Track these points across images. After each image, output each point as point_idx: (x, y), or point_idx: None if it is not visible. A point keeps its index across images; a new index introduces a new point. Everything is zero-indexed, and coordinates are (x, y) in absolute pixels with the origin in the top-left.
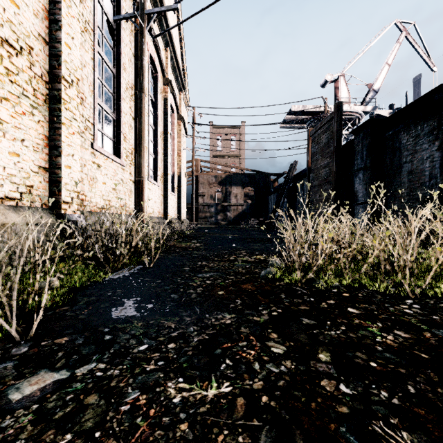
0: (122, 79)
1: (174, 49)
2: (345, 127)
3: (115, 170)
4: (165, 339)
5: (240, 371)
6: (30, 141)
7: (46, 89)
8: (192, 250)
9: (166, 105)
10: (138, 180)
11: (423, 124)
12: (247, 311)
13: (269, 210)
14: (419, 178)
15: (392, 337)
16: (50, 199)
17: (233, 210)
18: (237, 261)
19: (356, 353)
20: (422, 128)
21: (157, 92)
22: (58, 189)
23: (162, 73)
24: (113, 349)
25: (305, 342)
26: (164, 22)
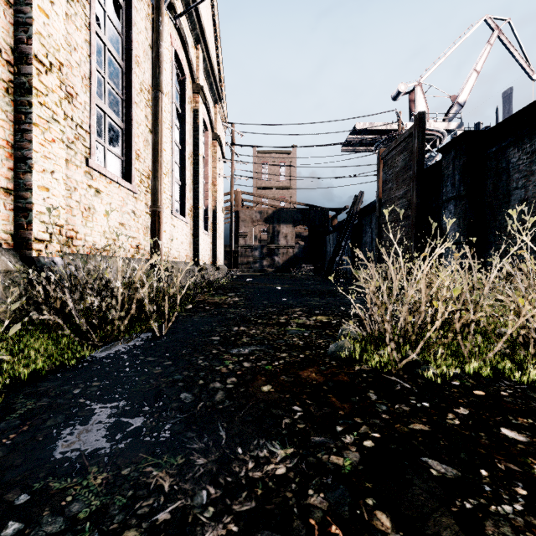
0: (134, 76)
1: (207, 47)
2: None
3: (123, 198)
4: None
5: None
6: None
7: (8, 73)
8: (227, 308)
9: (196, 119)
10: (153, 211)
11: None
12: (315, 438)
13: (327, 253)
14: None
15: None
16: None
17: (282, 253)
18: (290, 325)
19: None
20: None
21: (184, 101)
22: (27, 220)
23: (191, 77)
24: None
25: None
26: (193, 10)
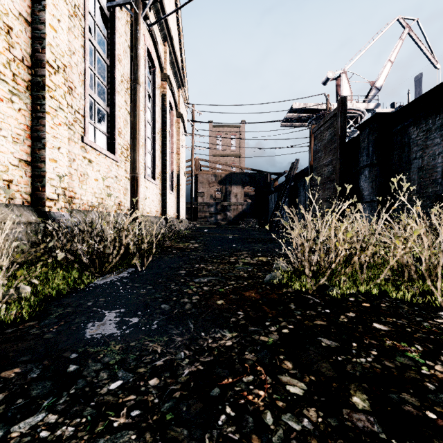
0: (117, 70)
1: (173, 44)
2: (347, 125)
3: (108, 166)
4: (147, 371)
5: (246, 428)
6: (9, 131)
7: (28, 75)
8: (189, 251)
9: (164, 101)
10: (133, 176)
11: (435, 118)
12: (251, 328)
13: (270, 209)
14: (431, 175)
15: (442, 367)
16: (7, 190)
17: (233, 209)
18: (238, 263)
19: (401, 394)
20: (434, 121)
21: (155, 87)
22: (42, 184)
23: (160, 68)
24: (75, 388)
25: (330, 375)
26: (162, 15)
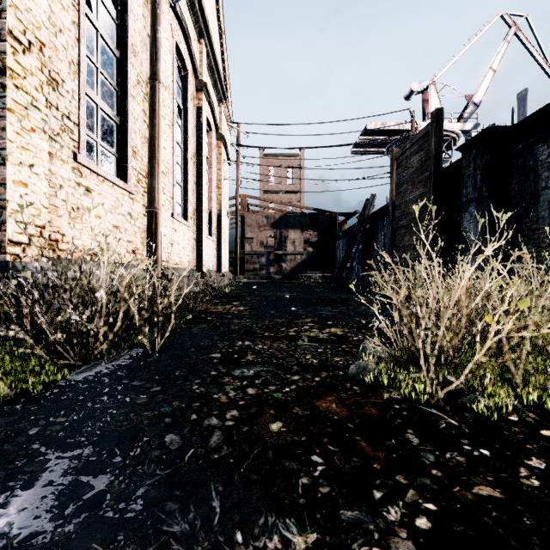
0: (130, 66)
1: (211, 42)
2: None
3: (117, 199)
4: None
5: None
6: None
7: None
8: (231, 318)
9: (200, 117)
10: (150, 212)
11: None
12: (346, 512)
13: (337, 260)
14: None
15: None
16: None
17: (290, 260)
18: (301, 338)
19: None
20: None
21: (187, 97)
22: (0, 220)
23: (194, 73)
24: None
25: None
26: (196, 1)
